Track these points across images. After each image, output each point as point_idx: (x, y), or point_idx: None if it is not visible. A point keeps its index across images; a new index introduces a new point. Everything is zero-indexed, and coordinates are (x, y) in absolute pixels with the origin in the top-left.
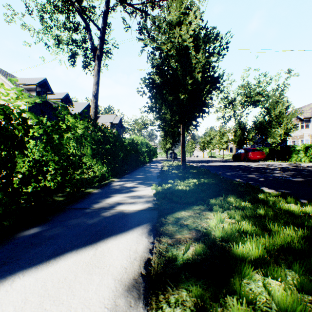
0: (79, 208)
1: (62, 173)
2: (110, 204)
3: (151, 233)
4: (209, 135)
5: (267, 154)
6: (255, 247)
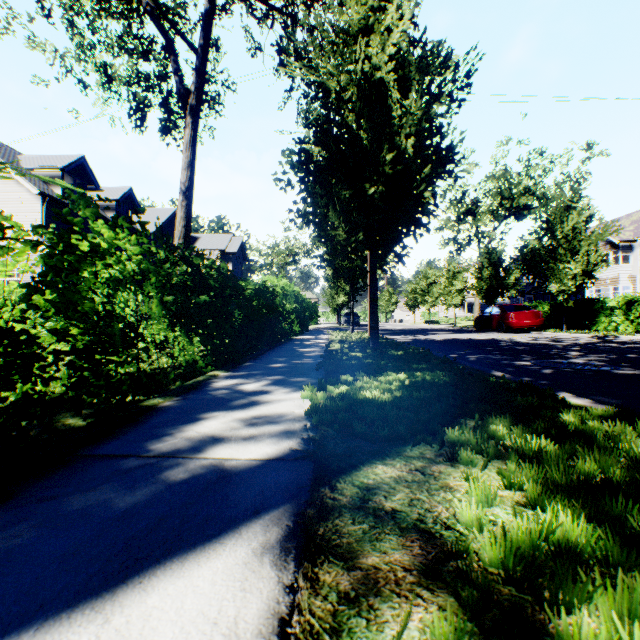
0: (108, 456)
1: (74, 363)
2: (194, 442)
3: (291, 547)
4: (426, 278)
5: (547, 317)
6: (633, 625)
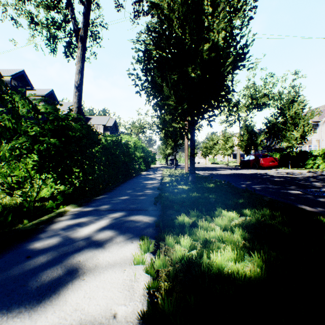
0: None
1: None
2: None
3: None
4: (212, 140)
5: (278, 161)
6: None
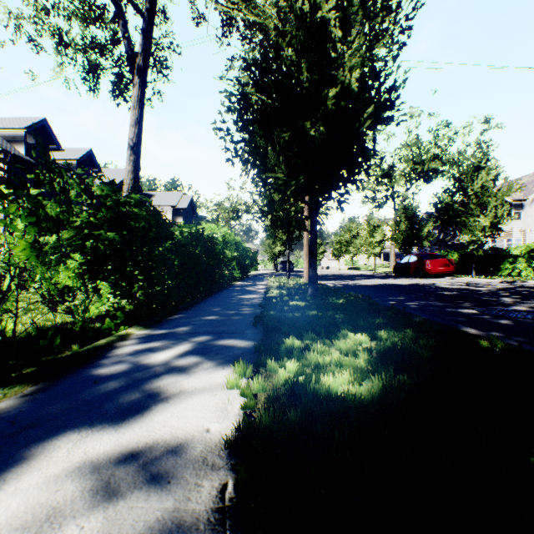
0: None
1: None
2: None
3: None
4: (350, 231)
5: (456, 264)
6: None
